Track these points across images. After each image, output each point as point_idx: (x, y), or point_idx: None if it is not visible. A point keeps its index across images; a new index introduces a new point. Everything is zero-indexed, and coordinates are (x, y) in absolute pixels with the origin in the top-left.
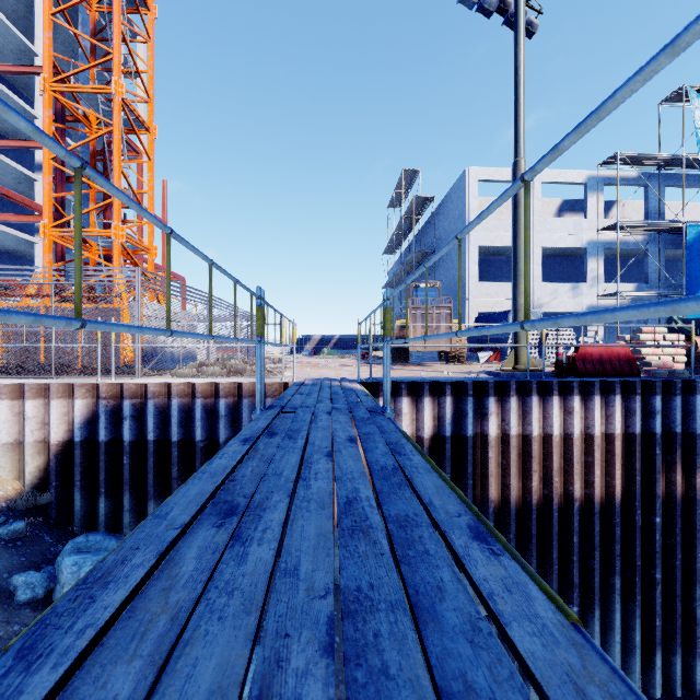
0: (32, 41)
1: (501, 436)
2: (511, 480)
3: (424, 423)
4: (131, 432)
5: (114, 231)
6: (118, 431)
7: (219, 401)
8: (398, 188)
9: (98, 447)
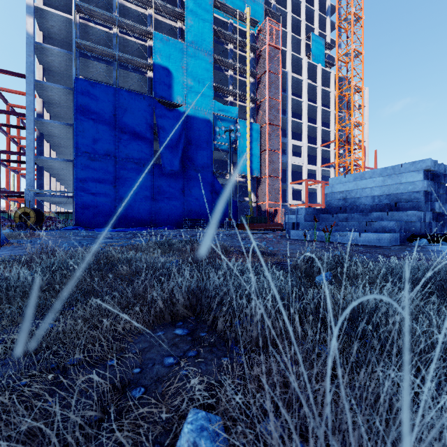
0: (328, 122)
1: None
2: None
3: None
4: None
5: None
6: None
7: None
8: None
9: None
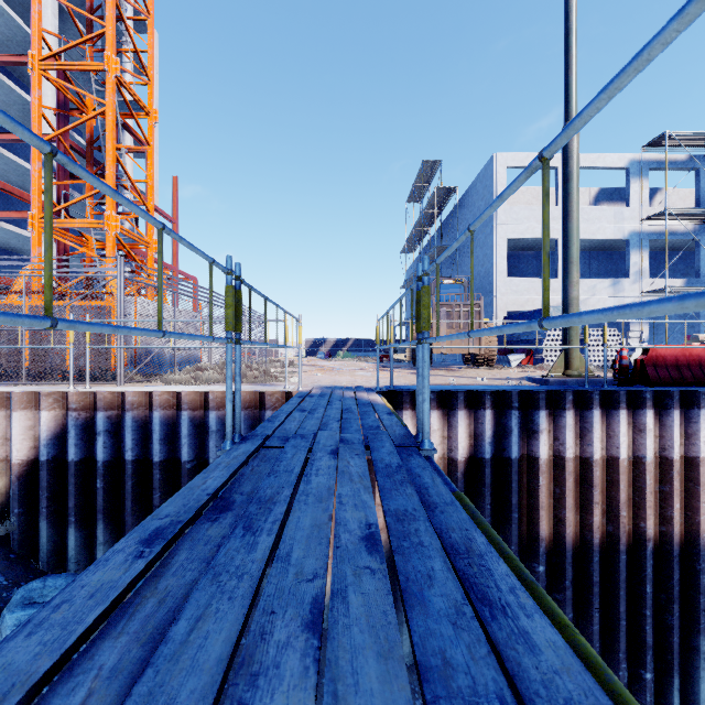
0: None
1: (553, 459)
2: (567, 514)
3: (458, 442)
4: (106, 450)
5: (106, 221)
6: (92, 448)
7: (209, 414)
8: (418, 181)
9: (68, 468)
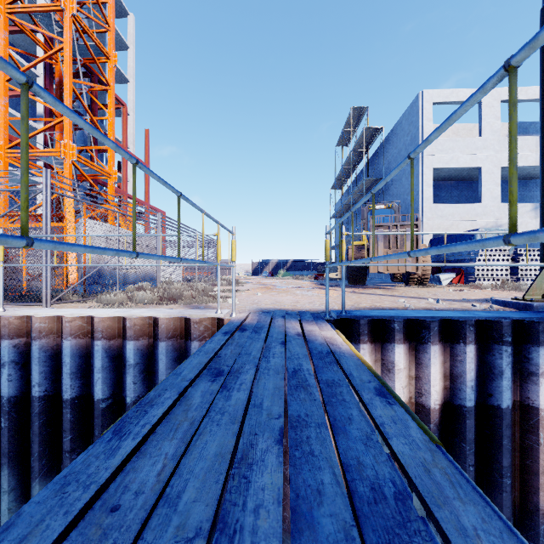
0: None
1: None
2: None
3: (431, 386)
4: (12, 384)
5: (63, 149)
6: None
7: (126, 345)
8: (346, 127)
9: None
